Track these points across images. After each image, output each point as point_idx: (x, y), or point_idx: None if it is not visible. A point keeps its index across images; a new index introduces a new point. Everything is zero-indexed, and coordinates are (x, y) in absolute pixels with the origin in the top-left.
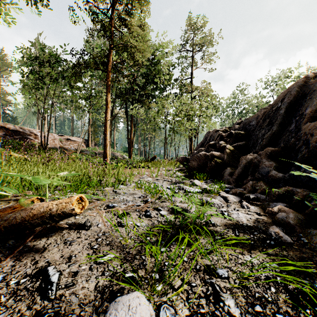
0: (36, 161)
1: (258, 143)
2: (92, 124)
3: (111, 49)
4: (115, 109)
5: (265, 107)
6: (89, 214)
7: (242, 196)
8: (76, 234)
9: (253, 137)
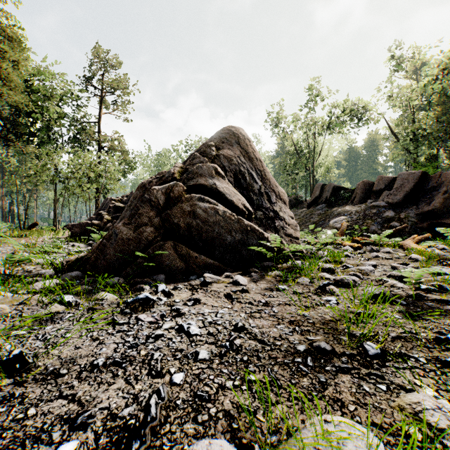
0: None
1: None
2: None
3: None
4: None
5: None
6: None
7: (90, 245)
8: None
9: None
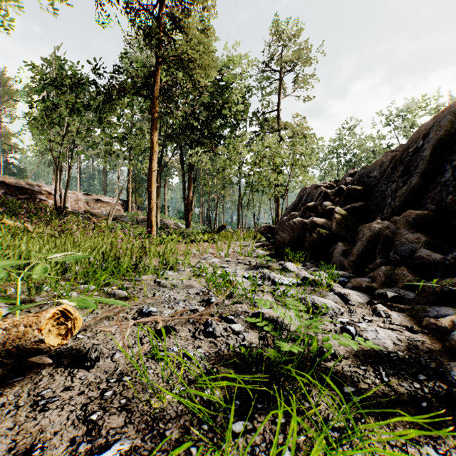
0: (43, 233)
1: (386, 205)
2: (134, 178)
3: (158, 65)
4: (166, 156)
5: (394, 149)
6: (104, 328)
7: (373, 292)
8: (64, 378)
9: (376, 195)
